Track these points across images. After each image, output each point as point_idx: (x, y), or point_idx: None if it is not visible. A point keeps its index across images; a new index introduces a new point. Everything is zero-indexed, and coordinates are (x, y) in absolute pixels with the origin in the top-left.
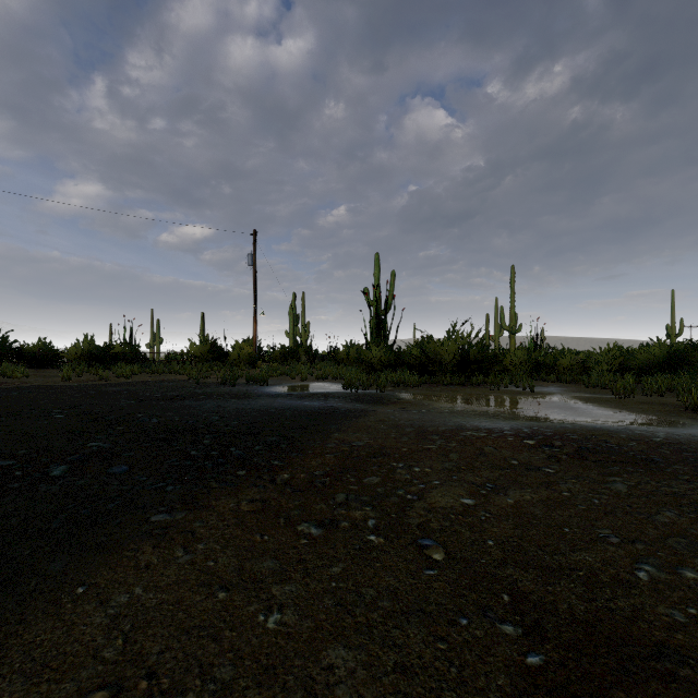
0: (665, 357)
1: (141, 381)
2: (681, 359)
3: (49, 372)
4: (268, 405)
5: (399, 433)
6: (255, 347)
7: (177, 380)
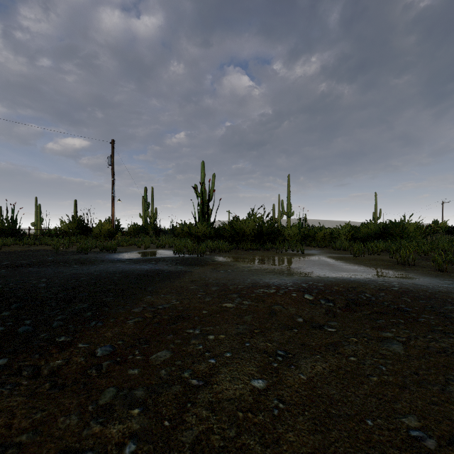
0: (377, 230)
1: (7, 251)
2: (386, 231)
3: None
4: (104, 269)
5: (205, 292)
6: (113, 224)
7: (42, 249)
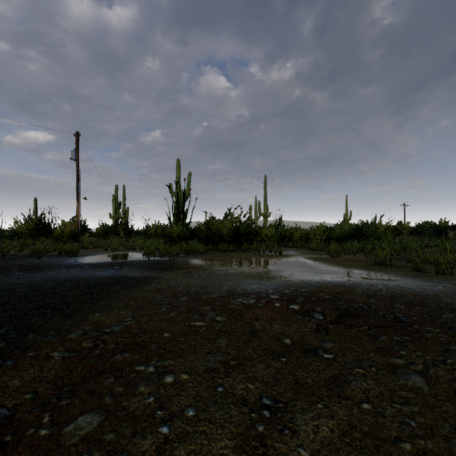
0: (350, 231)
1: None
2: (359, 232)
3: None
4: (53, 277)
5: (172, 305)
6: (78, 225)
7: None
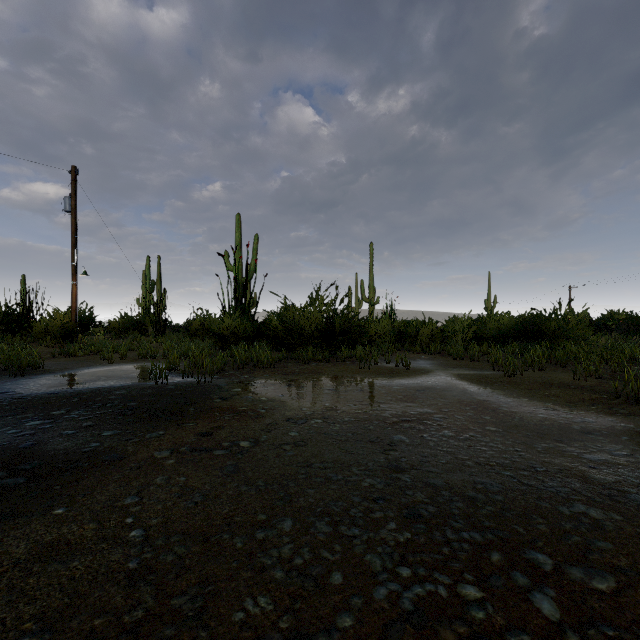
0: (512, 326)
1: None
2: (530, 328)
3: None
4: None
5: None
6: (75, 316)
7: None
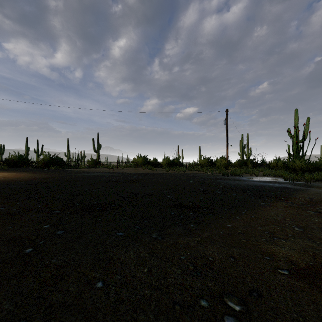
0: None
1: (190, 173)
2: None
3: (159, 169)
4: (254, 183)
5: None
6: (227, 160)
7: (201, 173)
